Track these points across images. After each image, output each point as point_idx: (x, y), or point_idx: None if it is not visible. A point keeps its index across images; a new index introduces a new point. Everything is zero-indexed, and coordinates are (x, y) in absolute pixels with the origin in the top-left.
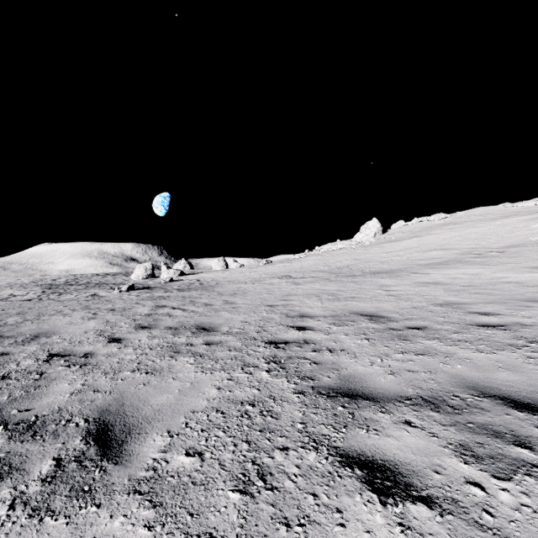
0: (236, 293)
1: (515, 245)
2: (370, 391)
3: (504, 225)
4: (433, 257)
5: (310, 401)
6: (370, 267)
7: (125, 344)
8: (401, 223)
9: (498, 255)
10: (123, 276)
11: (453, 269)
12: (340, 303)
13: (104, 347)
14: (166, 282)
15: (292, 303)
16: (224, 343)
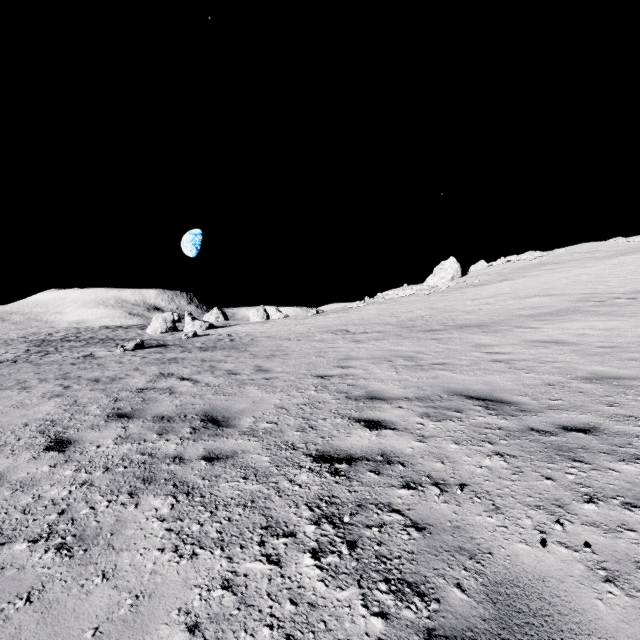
0: (275, 355)
1: None
2: None
3: (624, 264)
4: (537, 306)
5: None
6: (453, 319)
7: (70, 454)
8: (482, 263)
9: (629, 303)
10: (138, 330)
11: (572, 322)
12: (426, 374)
13: (29, 463)
14: (188, 338)
15: (354, 372)
16: (238, 457)
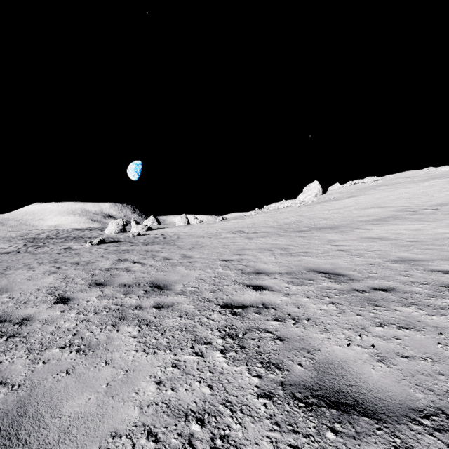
0: (194, 247)
1: (447, 203)
2: (363, 395)
3: (432, 186)
4: (372, 214)
5: (283, 415)
6: (315, 223)
7: (71, 305)
8: (337, 185)
9: (433, 213)
10: (99, 231)
11: (394, 225)
12: (294, 259)
13: (47, 310)
14: (134, 236)
15: (247, 257)
16: (175, 306)
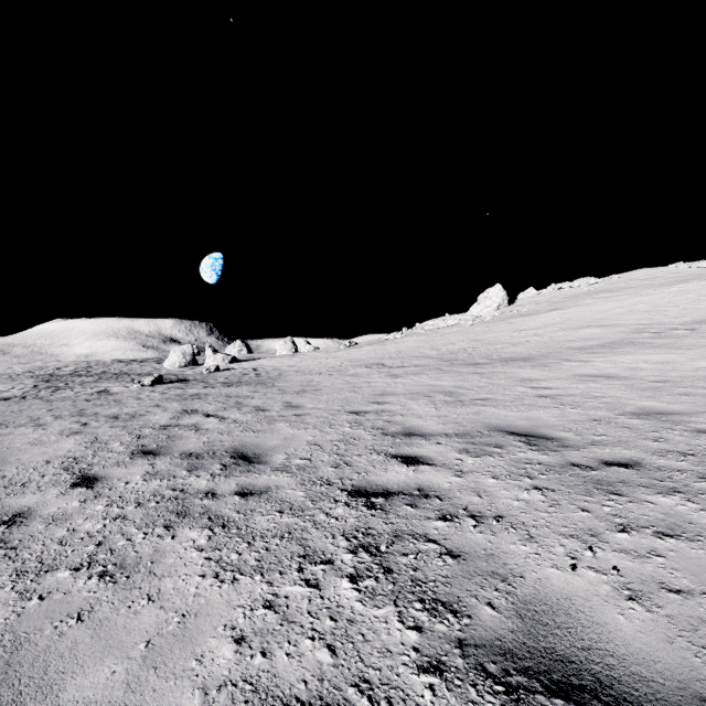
0: (305, 390)
1: None
2: (610, 669)
3: (684, 292)
4: (589, 337)
5: None
6: (498, 352)
7: (99, 490)
8: (531, 291)
9: (687, 335)
10: (155, 364)
11: (625, 354)
12: (467, 410)
13: (58, 498)
14: (209, 372)
15: (390, 408)
16: (272, 492)
